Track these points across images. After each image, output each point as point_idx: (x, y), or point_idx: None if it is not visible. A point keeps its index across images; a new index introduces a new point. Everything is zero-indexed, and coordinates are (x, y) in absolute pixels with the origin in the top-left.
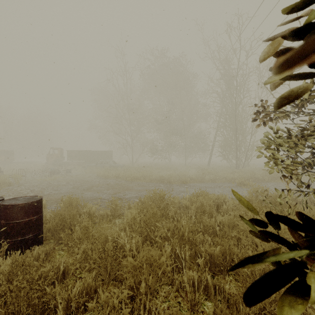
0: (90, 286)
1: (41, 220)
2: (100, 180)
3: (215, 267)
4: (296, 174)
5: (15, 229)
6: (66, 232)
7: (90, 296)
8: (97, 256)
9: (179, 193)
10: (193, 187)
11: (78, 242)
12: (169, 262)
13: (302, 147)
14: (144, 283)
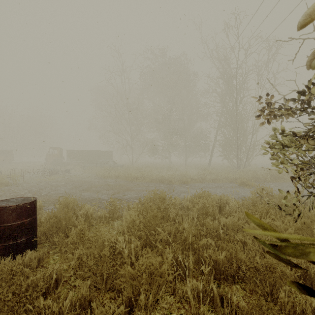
0: (84, 297)
1: (35, 223)
2: (99, 180)
3: (220, 275)
4: (303, 174)
5: (7, 233)
6: (61, 235)
7: (84, 307)
8: (93, 263)
9: (180, 194)
10: (194, 187)
11: (73, 247)
12: (171, 271)
13: (312, 146)
14: (143, 293)
